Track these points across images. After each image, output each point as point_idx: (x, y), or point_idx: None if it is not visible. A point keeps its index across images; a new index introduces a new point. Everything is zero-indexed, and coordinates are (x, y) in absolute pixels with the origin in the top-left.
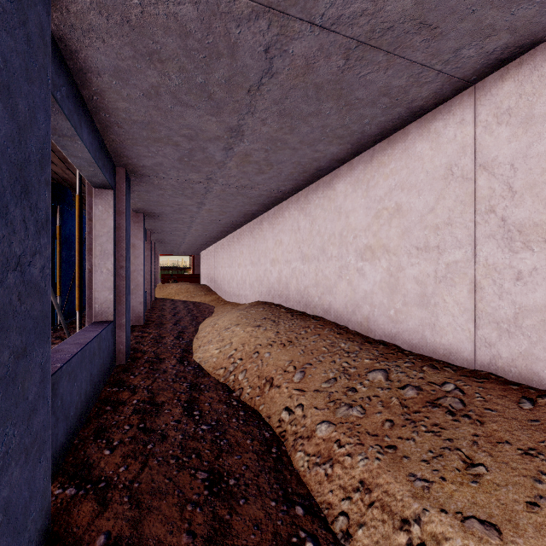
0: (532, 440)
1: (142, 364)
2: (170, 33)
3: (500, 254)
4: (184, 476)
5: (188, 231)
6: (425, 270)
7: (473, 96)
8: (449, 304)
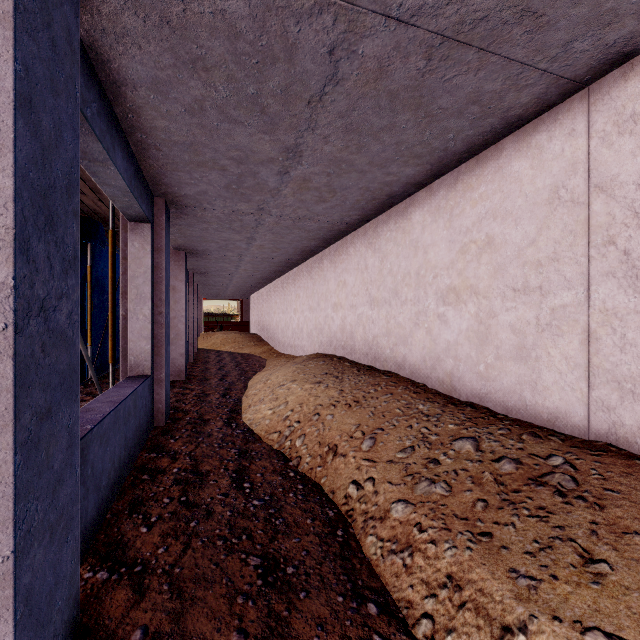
0: None
1: (183, 426)
2: (216, 35)
3: (622, 296)
4: (233, 561)
5: (236, 271)
6: (524, 316)
7: (586, 101)
8: (554, 359)
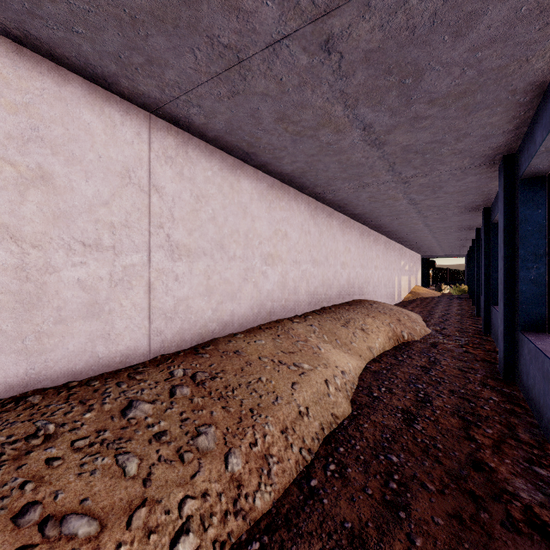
0: (239, 361)
1: None
2: None
3: (167, 262)
4: None
5: None
6: (97, 272)
7: (148, 122)
8: (127, 308)
